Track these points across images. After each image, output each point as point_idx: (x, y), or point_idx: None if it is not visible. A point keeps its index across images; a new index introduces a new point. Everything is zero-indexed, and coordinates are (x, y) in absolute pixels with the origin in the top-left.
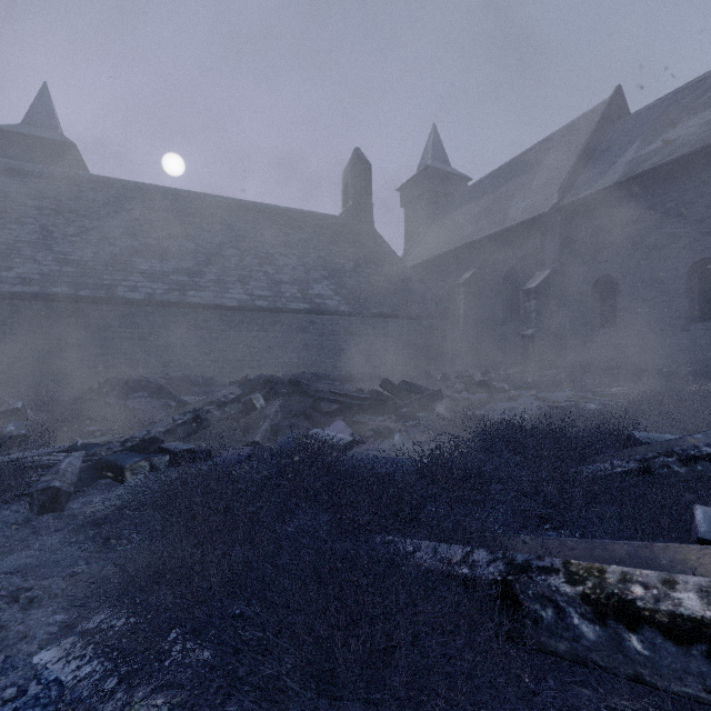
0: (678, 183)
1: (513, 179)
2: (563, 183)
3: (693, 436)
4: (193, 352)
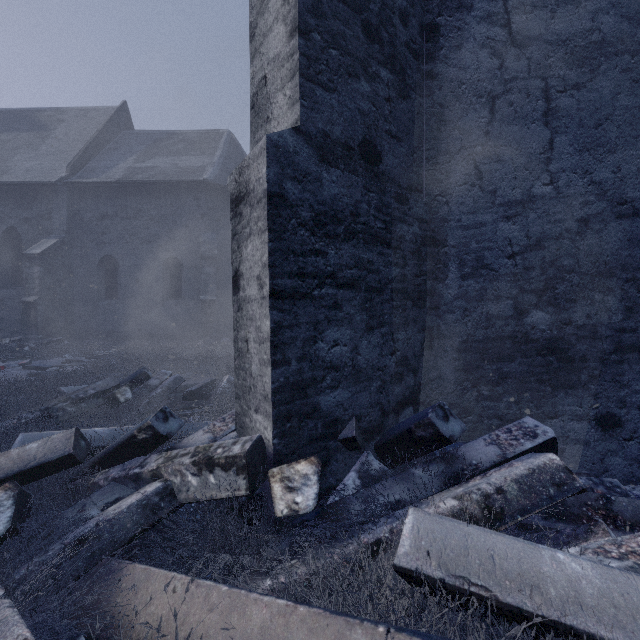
0: (158, 199)
1: (19, 131)
2: (73, 162)
3: (97, 383)
4: None
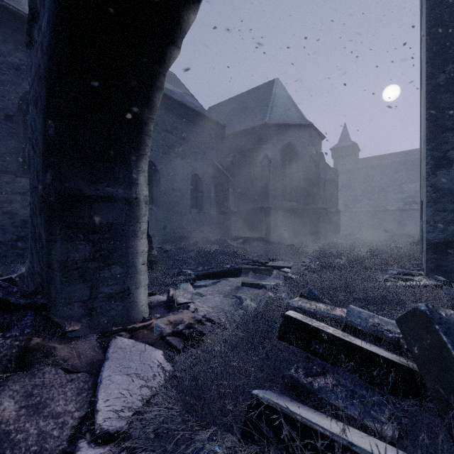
0: None
1: None
2: None
3: None
4: (414, 226)
